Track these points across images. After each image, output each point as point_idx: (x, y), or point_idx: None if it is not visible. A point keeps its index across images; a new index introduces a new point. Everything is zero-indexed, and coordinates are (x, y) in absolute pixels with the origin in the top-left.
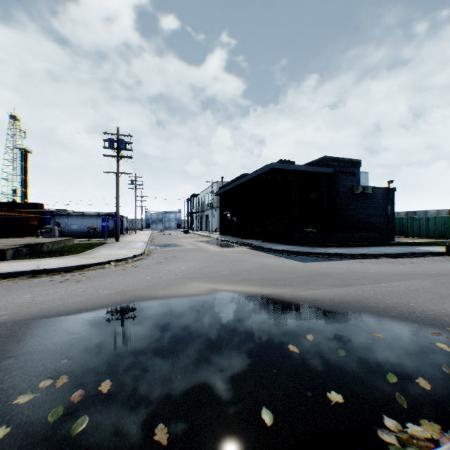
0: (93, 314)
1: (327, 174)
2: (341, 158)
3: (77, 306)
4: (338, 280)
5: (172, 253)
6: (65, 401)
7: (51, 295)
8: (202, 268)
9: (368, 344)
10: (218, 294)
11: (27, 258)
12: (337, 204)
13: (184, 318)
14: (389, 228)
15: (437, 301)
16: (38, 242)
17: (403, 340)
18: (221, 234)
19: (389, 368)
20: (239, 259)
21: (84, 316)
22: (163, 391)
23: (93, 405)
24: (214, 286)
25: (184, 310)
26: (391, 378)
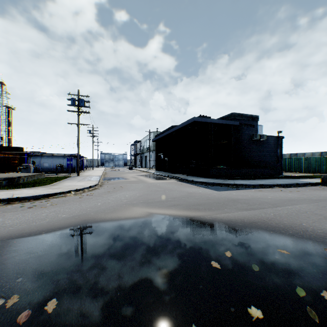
0: (51, 235)
1: (234, 126)
2: (244, 114)
3: (39, 228)
4: (245, 204)
5: (119, 184)
6: (11, 322)
7: (19, 219)
8: (141, 196)
9: (275, 259)
10: (153, 217)
11: (6, 188)
12: (242, 148)
13: (126, 237)
14: (278, 166)
15: (323, 221)
16: (15, 176)
17: (303, 255)
18: (157, 170)
19: (297, 282)
20: (170, 189)
21: (43, 237)
22: (103, 310)
23: (37, 326)
24: (151, 210)
25: (126, 231)
26: (300, 292)
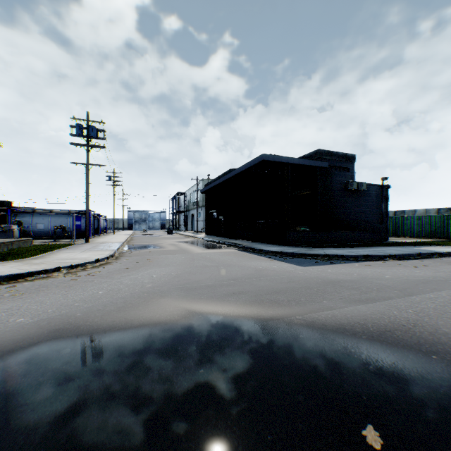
0: None
1: (321, 169)
2: (335, 152)
3: None
4: (355, 291)
5: (147, 256)
6: None
7: None
8: (179, 276)
9: None
10: (195, 320)
11: None
12: (331, 201)
13: (126, 381)
14: (383, 227)
15: None
16: None
17: None
18: (207, 234)
19: None
20: (226, 263)
21: None
22: None
23: None
24: (191, 305)
25: (133, 359)
26: None
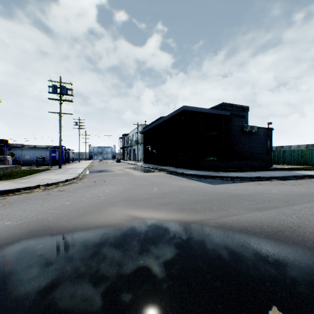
0: None
1: (224, 116)
2: (235, 104)
3: None
4: (252, 202)
5: (102, 177)
6: None
7: None
8: (124, 192)
9: None
10: (136, 223)
11: None
12: (232, 139)
13: (84, 270)
14: (268, 158)
15: None
16: None
17: None
18: (144, 162)
19: None
20: (158, 182)
21: None
22: None
23: None
24: (133, 212)
25: (89, 253)
26: None
